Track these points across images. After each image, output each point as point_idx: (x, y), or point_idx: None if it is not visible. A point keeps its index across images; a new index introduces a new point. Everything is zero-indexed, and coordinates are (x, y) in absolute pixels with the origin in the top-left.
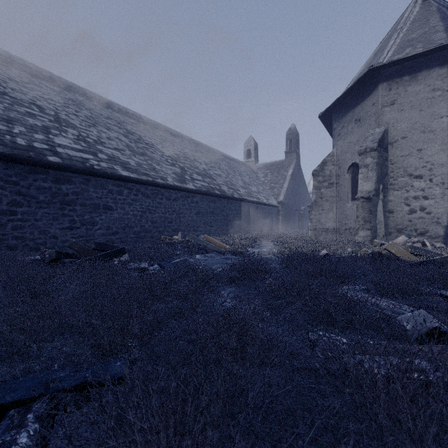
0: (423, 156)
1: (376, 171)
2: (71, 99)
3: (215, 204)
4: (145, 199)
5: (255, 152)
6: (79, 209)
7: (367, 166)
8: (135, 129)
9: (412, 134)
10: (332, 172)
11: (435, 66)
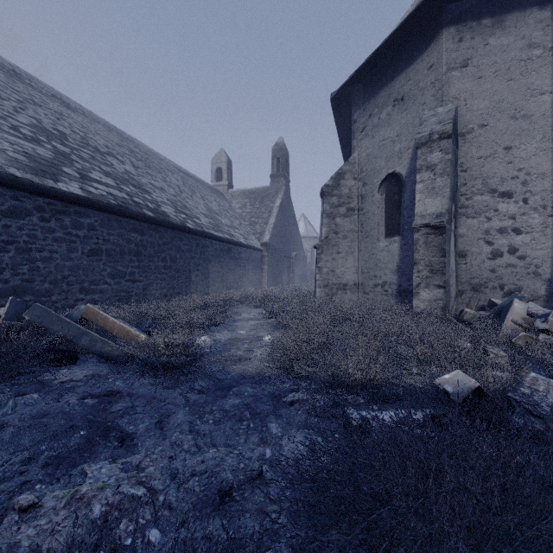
0: (514, 159)
1: (450, 177)
2: None
3: (143, 235)
4: None
5: (229, 174)
6: None
7: (432, 168)
8: None
9: (496, 119)
10: (352, 191)
11: (533, 6)
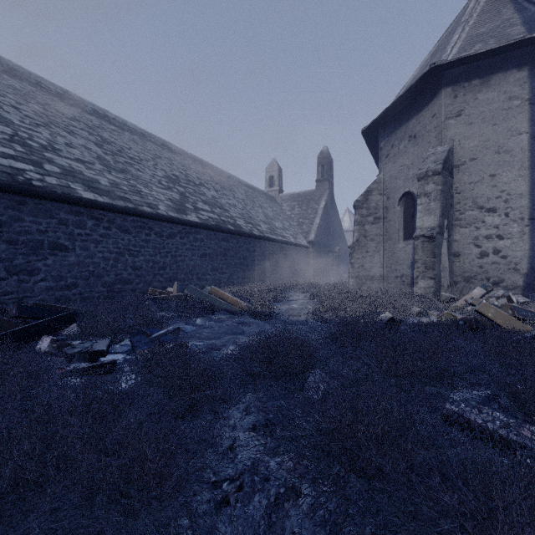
0: (498, 183)
1: (440, 202)
2: (13, 87)
3: (227, 243)
4: (123, 235)
5: (280, 180)
6: (4, 249)
7: (428, 195)
8: (115, 138)
9: (483, 154)
10: (378, 204)
11: (512, 68)
